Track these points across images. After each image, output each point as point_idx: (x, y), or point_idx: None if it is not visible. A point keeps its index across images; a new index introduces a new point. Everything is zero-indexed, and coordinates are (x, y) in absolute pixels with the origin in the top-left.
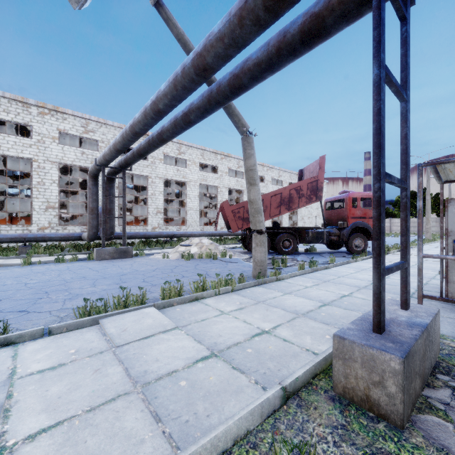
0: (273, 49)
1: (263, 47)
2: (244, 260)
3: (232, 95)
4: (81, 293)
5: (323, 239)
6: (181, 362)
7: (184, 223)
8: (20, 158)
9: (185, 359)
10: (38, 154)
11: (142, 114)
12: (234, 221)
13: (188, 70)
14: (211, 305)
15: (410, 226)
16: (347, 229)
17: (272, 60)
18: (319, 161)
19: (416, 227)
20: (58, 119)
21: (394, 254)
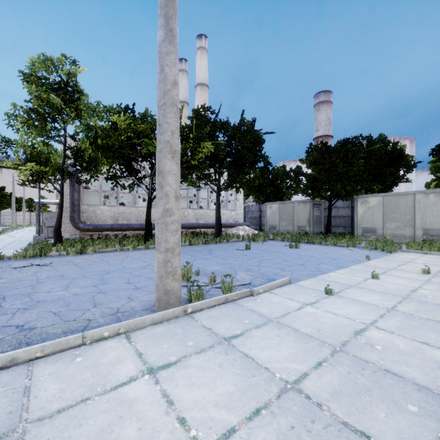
0: None
1: None
2: None
3: None
4: None
5: None
6: None
7: None
8: None
9: None
10: None
11: None
12: None
13: None
14: None
15: None
16: None
17: None
18: None
19: None
20: None
21: (5, 235)
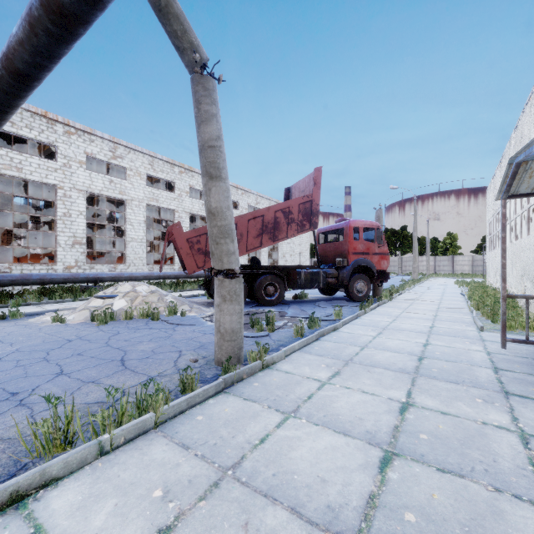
0: None
1: None
2: (206, 319)
3: None
4: None
5: (319, 282)
6: None
7: (124, 260)
8: None
9: None
10: None
11: None
12: (190, 256)
13: None
14: (54, 532)
15: (391, 265)
16: (347, 268)
17: None
18: (314, 174)
19: (396, 266)
20: None
21: (398, 300)
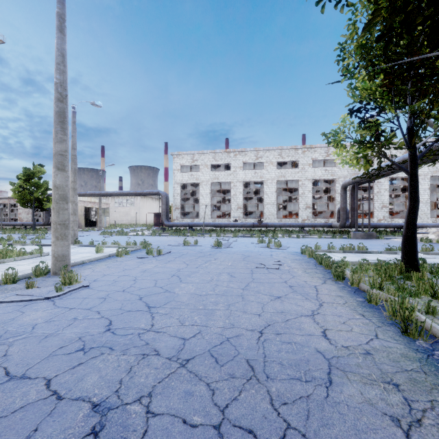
0: None
1: None
2: None
3: None
4: (371, 248)
5: None
6: None
7: None
8: (293, 181)
9: None
10: (301, 176)
11: (400, 161)
12: None
13: (438, 147)
14: None
15: None
16: None
17: None
18: None
19: None
20: (311, 152)
21: None
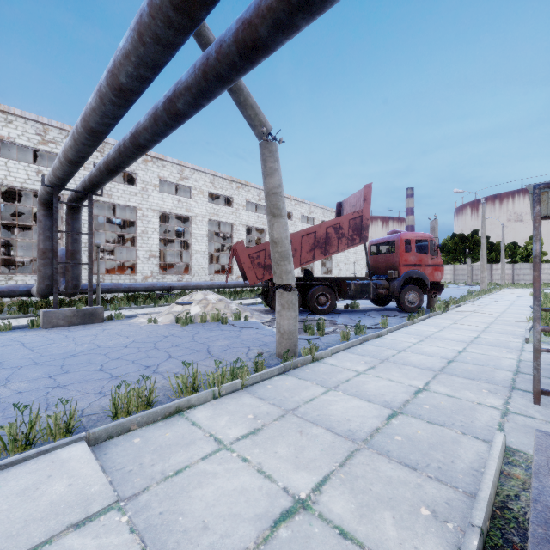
0: None
1: None
2: (266, 324)
3: (243, 62)
4: None
5: (369, 293)
6: None
7: (188, 271)
8: None
9: None
10: None
11: (96, 96)
12: (251, 269)
13: None
14: (202, 424)
15: (459, 274)
16: (398, 280)
17: None
18: (364, 191)
19: (465, 275)
20: None
21: (454, 312)
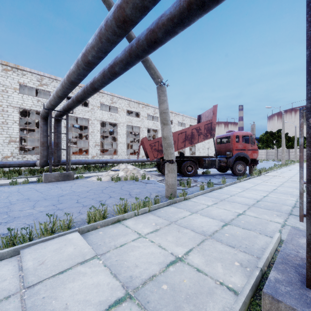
0: (184, 4)
1: (175, 3)
2: (159, 181)
3: (149, 49)
4: (18, 215)
5: (215, 165)
6: (92, 309)
7: (116, 153)
8: None
9: (97, 304)
10: (2, 101)
11: (75, 66)
12: (151, 152)
13: (110, 23)
14: (130, 227)
15: (269, 155)
16: (232, 158)
17: (183, 15)
18: (213, 109)
19: (273, 155)
20: (19, 75)
21: (264, 176)
